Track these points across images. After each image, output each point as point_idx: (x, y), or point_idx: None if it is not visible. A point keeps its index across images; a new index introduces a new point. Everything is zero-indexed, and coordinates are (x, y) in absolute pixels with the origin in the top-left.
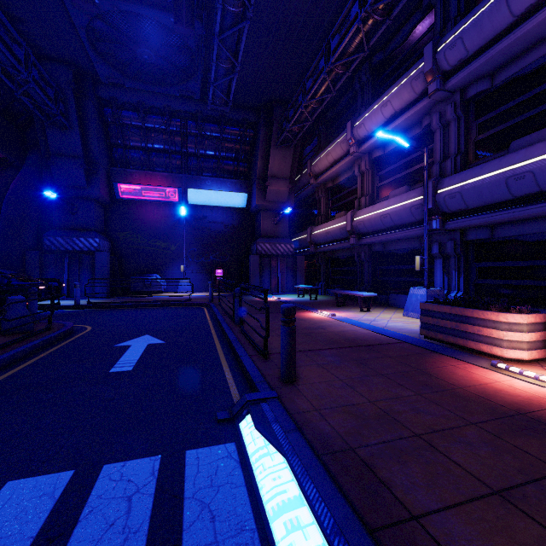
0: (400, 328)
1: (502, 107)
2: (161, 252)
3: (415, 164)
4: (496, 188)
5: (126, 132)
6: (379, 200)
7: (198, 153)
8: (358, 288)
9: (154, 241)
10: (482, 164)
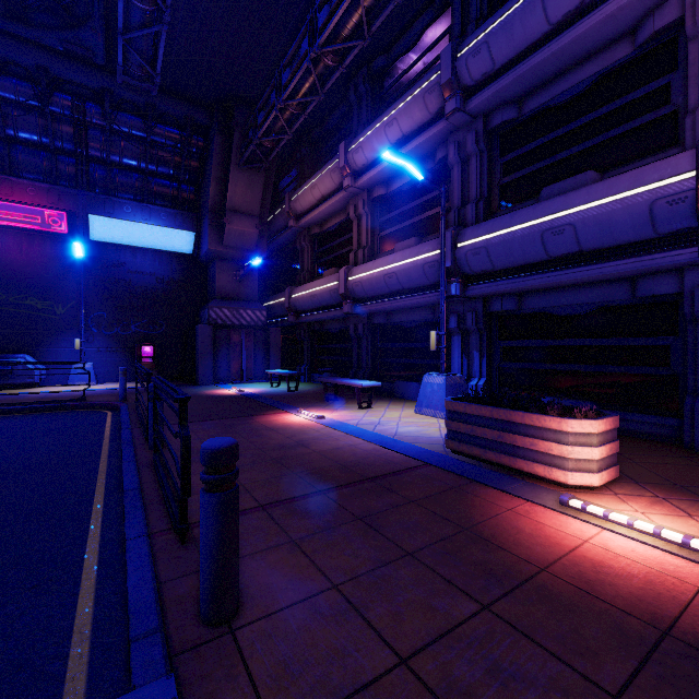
0: (416, 435)
1: (530, 143)
2: (36, 316)
3: (427, 209)
4: (529, 245)
5: None
6: (381, 254)
7: (107, 158)
8: (354, 373)
9: (22, 298)
10: (512, 212)
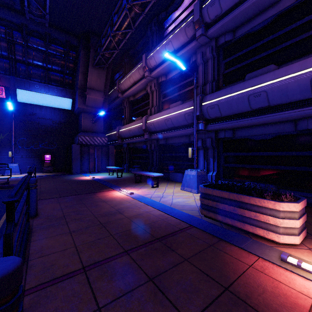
0: (183, 204)
1: (239, 52)
2: None
3: (186, 87)
4: (241, 102)
5: None
6: (163, 110)
7: (26, 60)
8: (150, 168)
9: None
10: (231, 86)
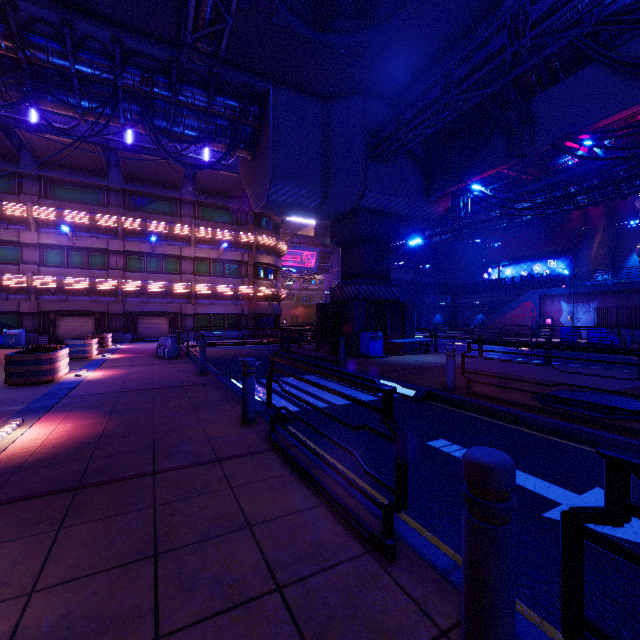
0: None
1: None
2: None
3: None
4: None
5: None
6: None
7: None
8: None
9: None
10: None
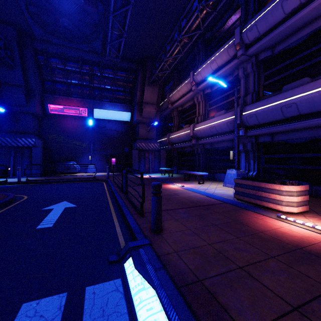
0: (222, 193)
1: (278, 66)
2: (76, 147)
3: (229, 97)
4: (275, 112)
5: (53, 72)
6: (208, 118)
7: (100, 87)
8: (197, 170)
9: (72, 141)
10: (267, 98)
